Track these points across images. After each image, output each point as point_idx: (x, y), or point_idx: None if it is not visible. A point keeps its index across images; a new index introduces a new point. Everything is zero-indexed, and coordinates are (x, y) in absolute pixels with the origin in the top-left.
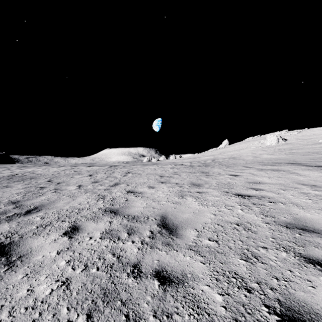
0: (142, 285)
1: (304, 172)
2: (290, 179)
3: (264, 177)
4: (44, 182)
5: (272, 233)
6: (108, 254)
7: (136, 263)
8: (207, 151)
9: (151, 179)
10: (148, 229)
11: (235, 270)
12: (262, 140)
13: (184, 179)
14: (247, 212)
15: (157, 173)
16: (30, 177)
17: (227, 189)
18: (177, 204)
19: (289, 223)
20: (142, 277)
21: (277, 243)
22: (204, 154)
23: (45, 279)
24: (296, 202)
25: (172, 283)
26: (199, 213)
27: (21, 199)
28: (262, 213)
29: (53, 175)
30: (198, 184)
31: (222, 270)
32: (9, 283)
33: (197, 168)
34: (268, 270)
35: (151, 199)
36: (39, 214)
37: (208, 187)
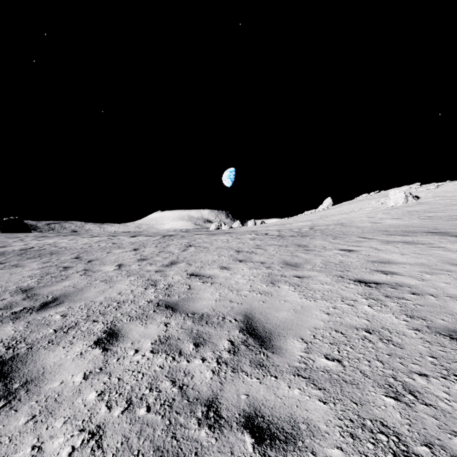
0: (223, 443)
1: (455, 246)
2: (435, 257)
3: (395, 254)
4: (69, 260)
5: (429, 347)
6: (164, 382)
7: (210, 399)
8: (301, 215)
9: (223, 256)
10: (226, 337)
11: (382, 418)
12: (382, 198)
13: (273, 256)
14: (379, 310)
15: (232, 246)
16: (50, 252)
17: (341, 273)
18: (266, 295)
19: (452, 330)
20: (222, 427)
21: (442, 366)
22: (296, 218)
23: (62, 426)
24: (454, 293)
25: (275, 441)
26: (303, 310)
27: (35, 286)
28: (405, 312)
29: (82, 249)
30: (295, 264)
31: (358, 417)
32: (4, 431)
33: (290, 239)
34: (440, 420)
35: (226, 287)
36: (59, 309)
37: (311, 268)
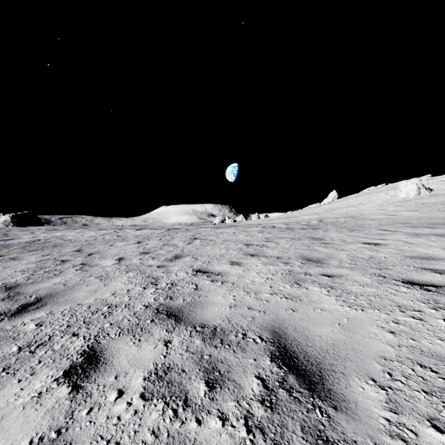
0: None
1: None
2: None
3: (434, 248)
4: (70, 253)
5: None
6: None
7: None
8: (305, 208)
9: (232, 250)
10: (253, 370)
11: None
12: (391, 190)
13: (288, 249)
14: None
15: (239, 239)
16: (54, 245)
17: (379, 271)
18: (294, 299)
19: None
20: None
21: None
22: (301, 212)
23: None
24: None
25: None
26: (352, 325)
27: (22, 282)
28: None
29: (86, 242)
30: (317, 260)
31: None
32: None
33: (302, 232)
34: None
35: (241, 287)
36: (37, 315)
37: (338, 265)
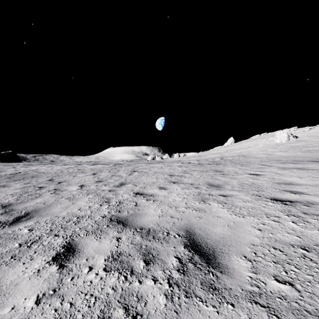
0: None
1: None
2: None
3: (294, 177)
4: (45, 182)
5: None
6: (117, 309)
7: None
8: (211, 149)
9: (160, 179)
10: (173, 253)
11: None
12: (270, 137)
13: (198, 178)
14: (304, 227)
15: (165, 171)
16: (32, 176)
17: (257, 192)
18: (200, 211)
19: None
20: None
21: None
22: (209, 152)
23: None
24: None
25: None
26: (236, 226)
27: (13, 202)
28: None
29: (55, 174)
30: (217, 185)
31: None
32: None
33: (208, 166)
34: None
35: (166, 204)
36: (28, 224)
37: (231, 189)
